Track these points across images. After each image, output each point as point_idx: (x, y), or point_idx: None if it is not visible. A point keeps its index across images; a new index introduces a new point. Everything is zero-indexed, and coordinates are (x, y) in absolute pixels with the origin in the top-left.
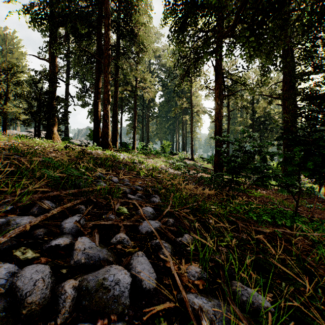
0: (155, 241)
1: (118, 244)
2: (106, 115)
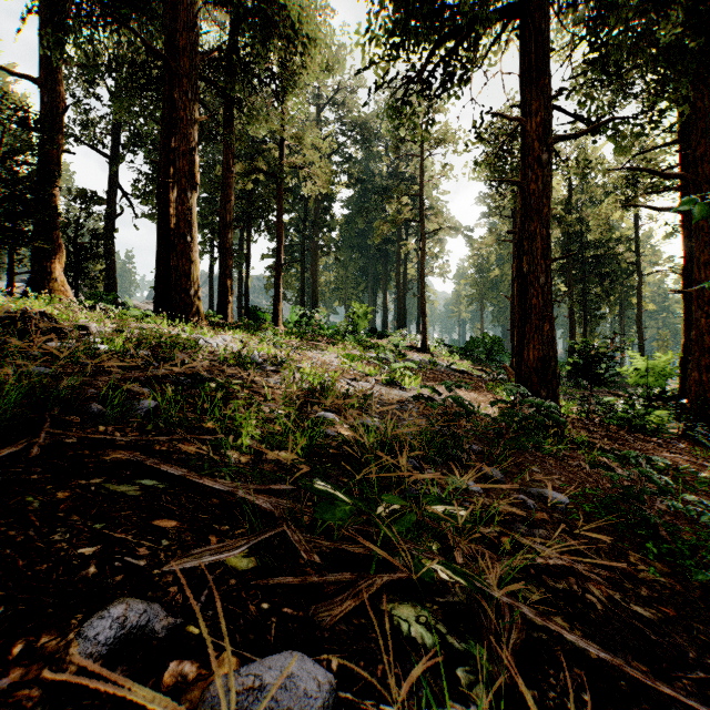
0: None
1: None
2: (185, 221)
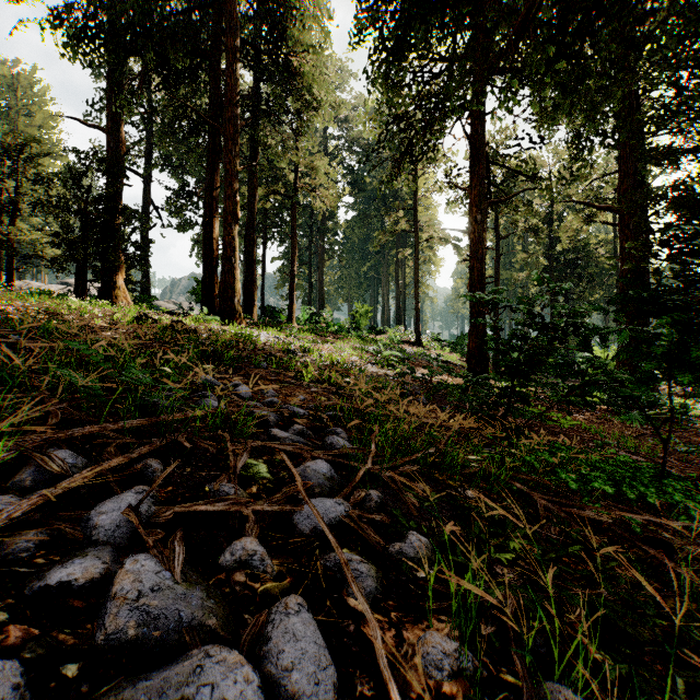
0: (335, 557)
1: (238, 569)
2: (231, 247)
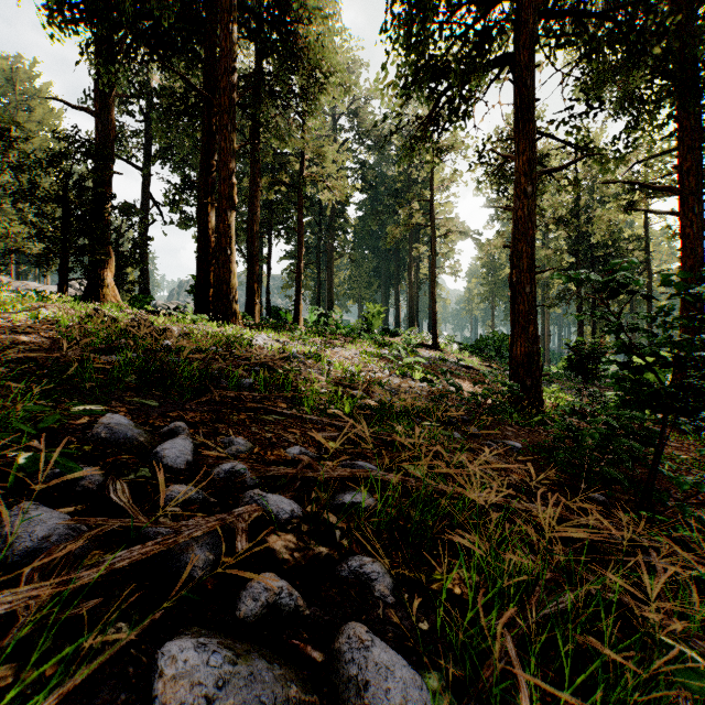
0: None
1: None
2: (226, 236)
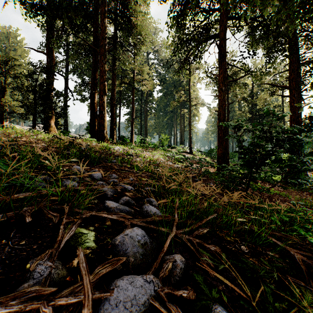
0: None
1: None
2: (102, 106)
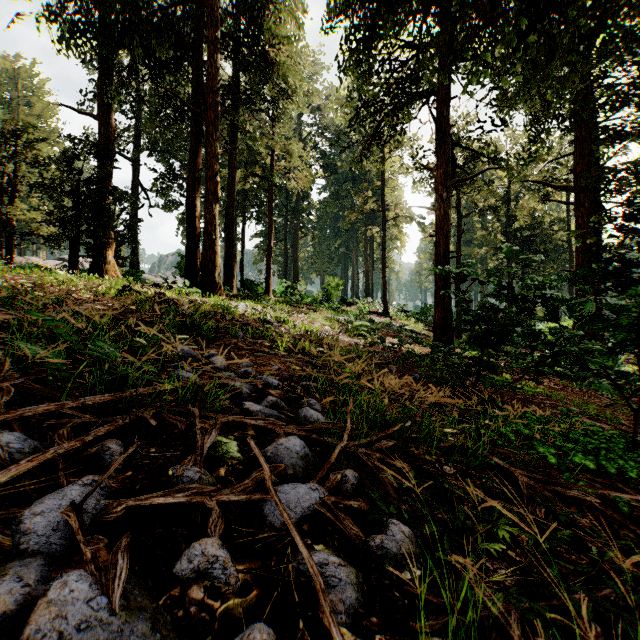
0: None
1: (195, 581)
2: (211, 224)
